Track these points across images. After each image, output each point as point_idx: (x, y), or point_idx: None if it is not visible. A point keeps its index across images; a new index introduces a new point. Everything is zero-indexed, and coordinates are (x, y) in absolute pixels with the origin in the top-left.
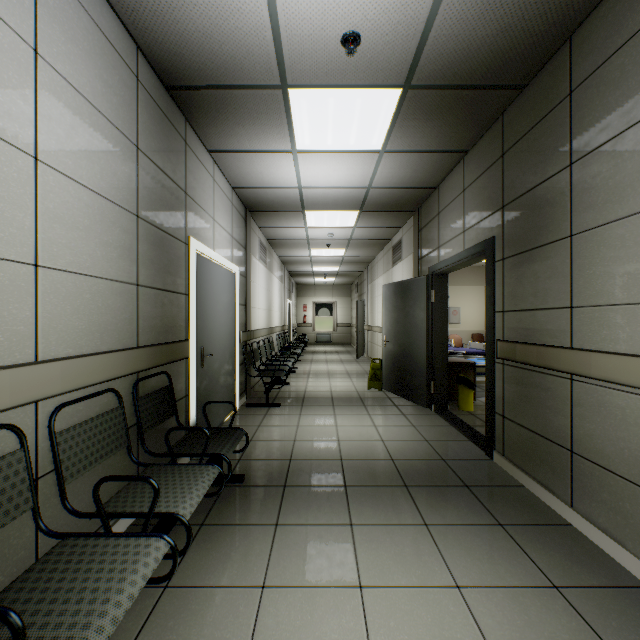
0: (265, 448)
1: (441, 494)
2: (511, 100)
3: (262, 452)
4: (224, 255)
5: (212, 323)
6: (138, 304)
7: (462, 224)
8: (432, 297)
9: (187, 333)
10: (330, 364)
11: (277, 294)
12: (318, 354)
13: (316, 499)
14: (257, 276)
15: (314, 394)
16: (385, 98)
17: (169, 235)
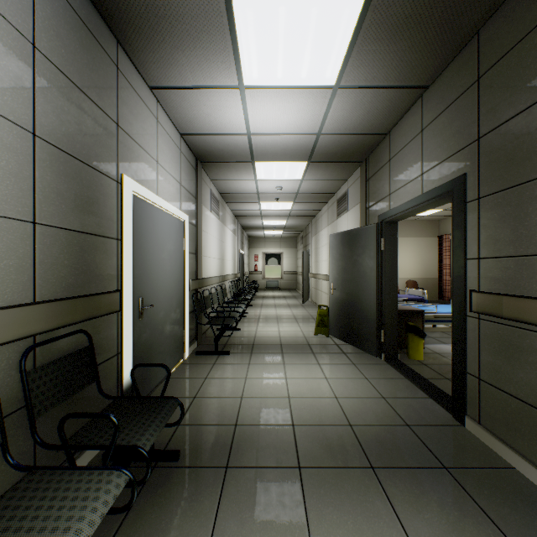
0: (209, 408)
1: (418, 482)
2: (494, 9)
3: (205, 414)
4: (170, 201)
5: (155, 271)
6: (35, 247)
7: (420, 166)
8: (382, 245)
9: (119, 283)
10: (278, 309)
11: (230, 245)
12: (267, 299)
13: (264, 491)
14: (209, 226)
15: (263, 340)
16: (346, 6)
17: (91, 168)
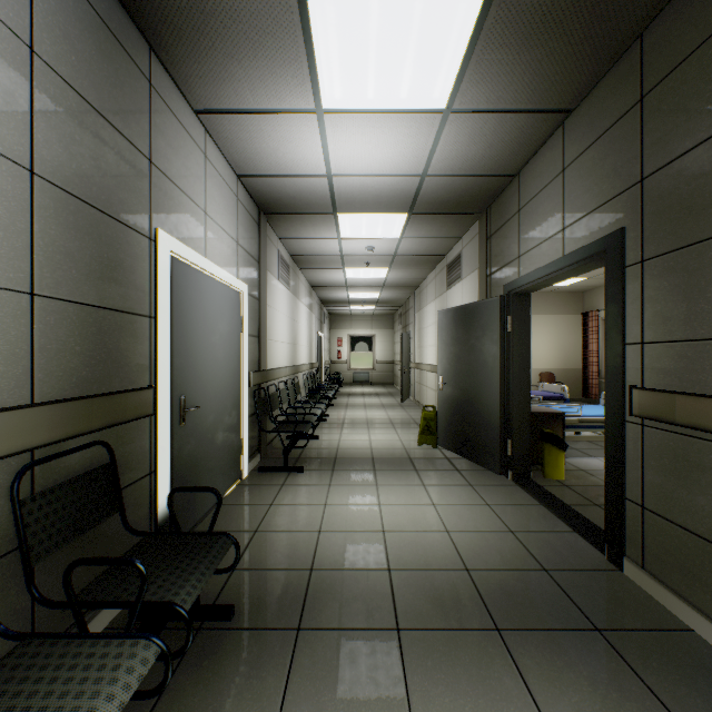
0: (275, 546)
1: (561, 650)
2: (663, 3)
3: (270, 554)
4: (224, 266)
5: (202, 361)
6: (33, 328)
7: (560, 219)
8: (509, 325)
9: (153, 376)
10: (369, 410)
11: (305, 324)
12: (355, 397)
13: (349, 663)
14: (276, 300)
15: (349, 452)
16: None
17: (113, 219)
